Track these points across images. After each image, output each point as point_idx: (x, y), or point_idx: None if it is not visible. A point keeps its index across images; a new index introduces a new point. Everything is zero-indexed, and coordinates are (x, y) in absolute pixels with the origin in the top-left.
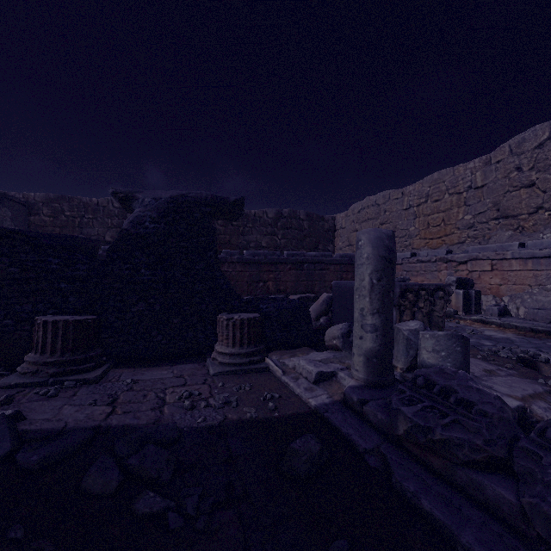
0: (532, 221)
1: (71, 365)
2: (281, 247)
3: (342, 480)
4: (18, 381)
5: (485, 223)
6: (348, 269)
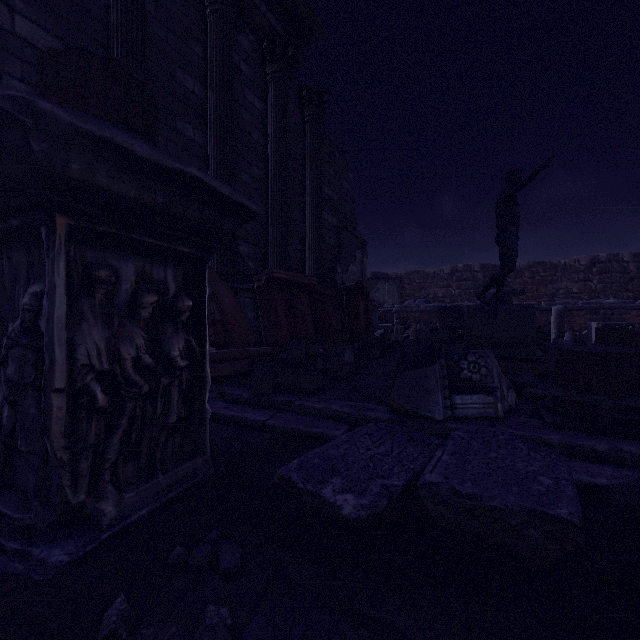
0: None
1: None
2: (596, 292)
3: None
4: None
5: None
6: None
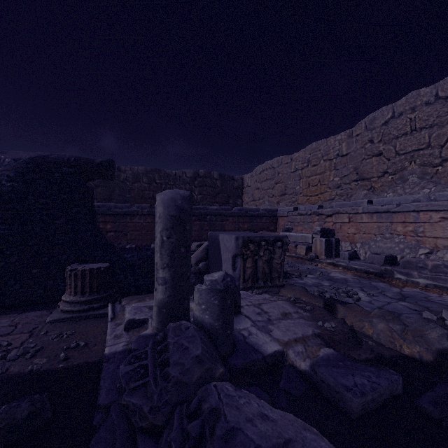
0: (380, 183)
1: None
2: (197, 201)
3: (43, 446)
4: None
5: (348, 184)
6: (244, 221)
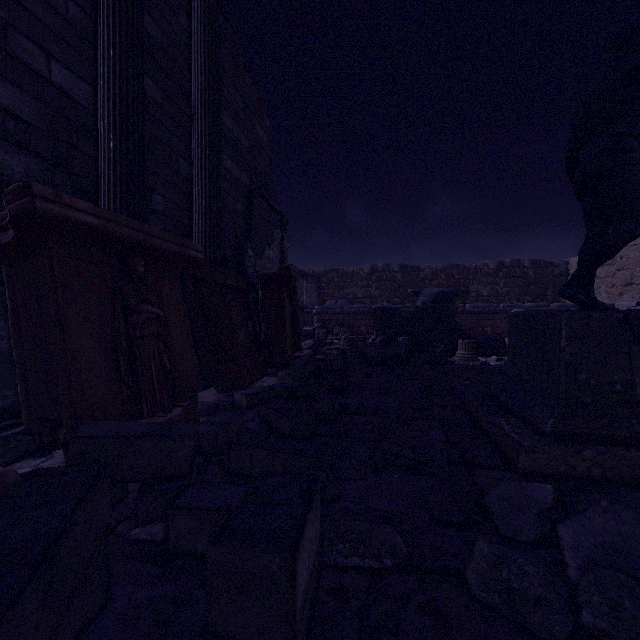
0: None
1: None
2: (502, 295)
3: None
4: None
5: None
6: None
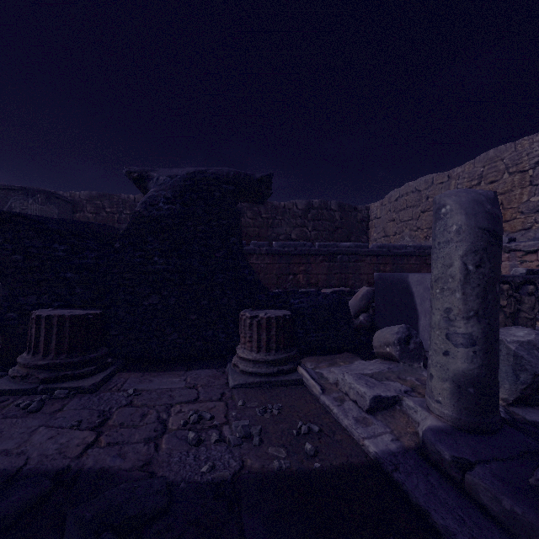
0: None
1: (66, 369)
2: (311, 239)
3: None
4: (3, 388)
5: None
6: (386, 261)
